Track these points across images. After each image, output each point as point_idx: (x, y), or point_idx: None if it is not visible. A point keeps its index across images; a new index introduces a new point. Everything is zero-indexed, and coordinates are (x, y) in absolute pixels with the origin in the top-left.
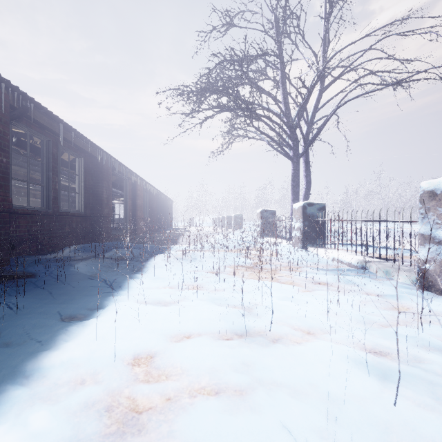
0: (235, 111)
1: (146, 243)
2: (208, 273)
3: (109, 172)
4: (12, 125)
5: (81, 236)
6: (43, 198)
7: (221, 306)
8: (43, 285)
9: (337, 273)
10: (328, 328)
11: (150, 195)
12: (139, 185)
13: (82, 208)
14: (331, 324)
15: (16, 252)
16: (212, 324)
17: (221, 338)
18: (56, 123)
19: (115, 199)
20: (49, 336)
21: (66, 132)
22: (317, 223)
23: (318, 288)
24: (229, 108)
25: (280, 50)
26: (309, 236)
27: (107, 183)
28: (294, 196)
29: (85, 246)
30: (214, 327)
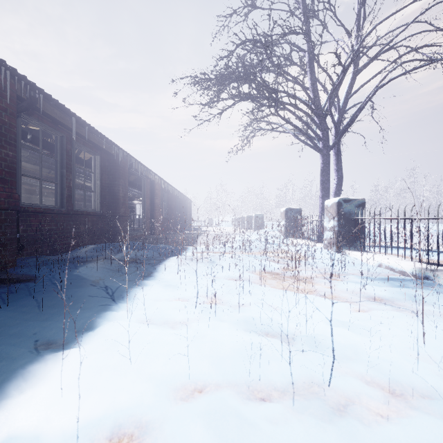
0: (257, 100)
1: (162, 243)
2: (229, 280)
3: (126, 170)
4: (24, 119)
5: (97, 236)
6: (56, 196)
7: (248, 334)
8: (37, 293)
9: (392, 284)
10: (424, 386)
11: (169, 195)
12: (157, 184)
13: (98, 207)
14: (427, 379)
15: (27, 252)
16: (237, 367)
17: (252, 397)
18: (69, 117)
19: (135, 199)
20: (0, 381)
21: (80, 127)
22: (355, 222)
23: (375, 307)
24: (251, 97)
25: (309, 27)
26: (345, 237)
27: (123, 181)
28: (324, 192)
29: (98, 246)
30: (240, 374)
